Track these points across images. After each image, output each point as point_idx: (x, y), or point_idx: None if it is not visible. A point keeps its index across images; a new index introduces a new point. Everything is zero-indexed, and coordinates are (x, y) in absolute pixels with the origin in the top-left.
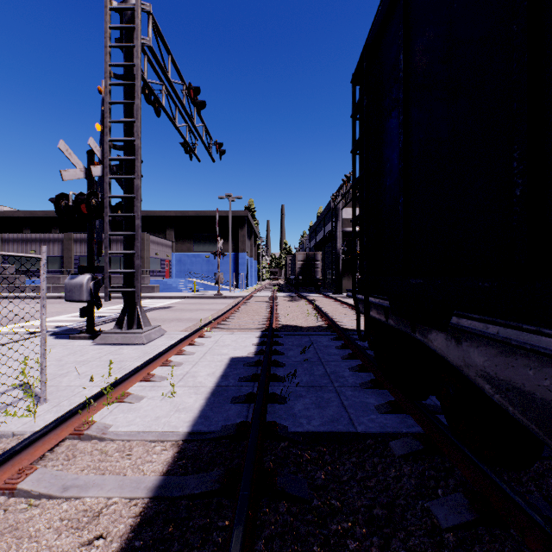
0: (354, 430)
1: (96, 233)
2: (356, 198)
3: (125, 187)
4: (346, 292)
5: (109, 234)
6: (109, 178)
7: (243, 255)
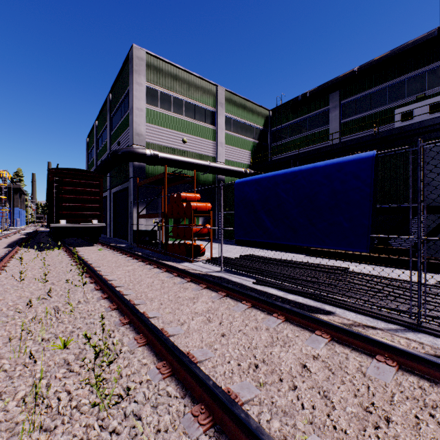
0: (45, 232)
1: None
2: None
3: (3, 204)
4: None
5: (0, 213)
6: (0, 203)
7: (17, 209)
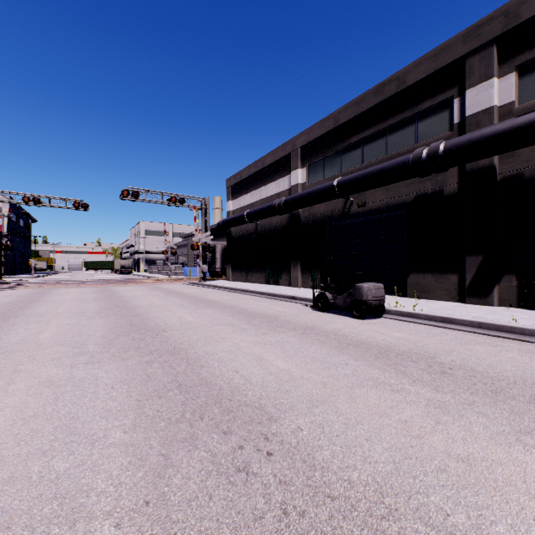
0: None
1: (5, 253)
2: (172, 202)
3: None
4: (227, 280)
5: None
6: None
7: None
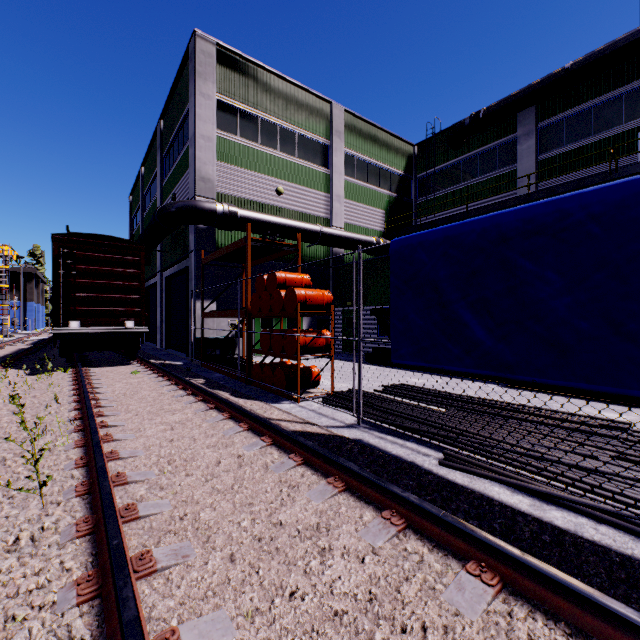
0: None
1: None
2: None
3: (3, 296)
4: None
5: None
6: None
7: (32, 304)
